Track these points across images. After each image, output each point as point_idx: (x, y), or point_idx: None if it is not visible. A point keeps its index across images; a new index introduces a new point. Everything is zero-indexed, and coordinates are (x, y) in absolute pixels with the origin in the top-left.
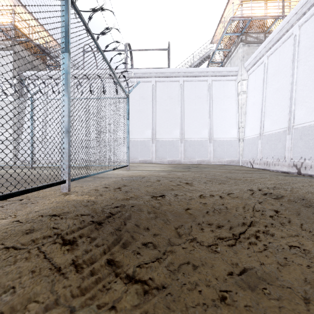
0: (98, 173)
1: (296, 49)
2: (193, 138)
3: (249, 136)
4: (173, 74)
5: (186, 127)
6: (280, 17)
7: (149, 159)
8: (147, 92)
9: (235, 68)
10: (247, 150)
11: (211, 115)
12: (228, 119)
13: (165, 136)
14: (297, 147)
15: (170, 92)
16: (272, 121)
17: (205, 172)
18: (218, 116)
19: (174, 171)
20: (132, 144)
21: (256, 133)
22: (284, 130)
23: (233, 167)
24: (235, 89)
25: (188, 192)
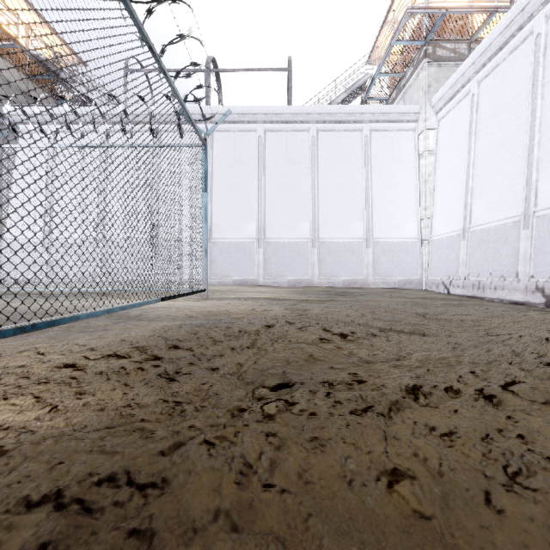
0: (109, 310)
1: (540, 62)
2: (336, 238)
3: (441, 235)
4: (298, 116)
5: (322, 218)
6: (500, 10)
7: (252, 278)
8: (248, 150)
9: (414, 108)
10: (436, 261)
11: (370, 194)
12: (401, 204)
13: (282, 234)
14: (544, 253)
15: (291, 151)
16: (488, 205)
17: (369, 305)
18: (382, 196)
19: (304, 303)
20: (219, 249)
21: (455, 228)
22: (515, 220)
23: (413, 292)
24: (414, 147)
25: (362, 370)
